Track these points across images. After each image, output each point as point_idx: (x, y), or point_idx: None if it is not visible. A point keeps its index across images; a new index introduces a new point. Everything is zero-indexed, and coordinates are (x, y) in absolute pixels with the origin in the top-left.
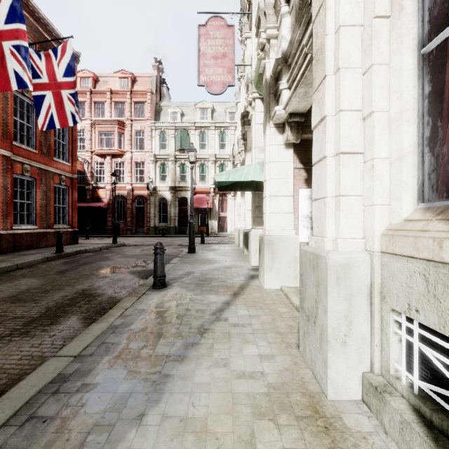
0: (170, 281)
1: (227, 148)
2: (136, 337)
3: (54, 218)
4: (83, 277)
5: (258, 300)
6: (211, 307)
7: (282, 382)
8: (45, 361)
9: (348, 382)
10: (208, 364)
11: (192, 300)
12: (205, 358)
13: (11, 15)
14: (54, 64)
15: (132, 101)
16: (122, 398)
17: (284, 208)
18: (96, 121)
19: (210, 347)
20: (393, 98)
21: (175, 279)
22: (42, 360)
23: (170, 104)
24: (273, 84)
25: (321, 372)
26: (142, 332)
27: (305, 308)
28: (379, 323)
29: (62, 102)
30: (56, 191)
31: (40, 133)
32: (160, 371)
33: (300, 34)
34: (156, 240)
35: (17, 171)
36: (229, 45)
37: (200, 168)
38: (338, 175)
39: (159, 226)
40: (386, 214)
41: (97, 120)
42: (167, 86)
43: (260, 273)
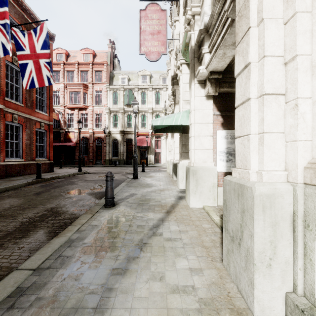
0: (118, 201)
1: (161, 103)
2: (87, 250)
3: (36, 153)
4: (53, 197)
5: (186, 217)
6: (149, 223)
7: (211, 297)
8: (11, 272)
9: (273, 301)
10: (146, 277)
11: (134, 217)
12: (143, 272)
13: (0, 2)
14: (34, 40)
15: (93, 70)
16: (69, 314)
17: (205, 145)
18: (67, 84)
19: (148, 260)
20: (315, 42)
21: (121, 199)
22: (8, 271)
23: (120, 72)
24: (197, 50)
25: (247, 289)
26: (93, 245)
27: (229, 229)
28: (303, 248)
29: (40, 68)
30: (37, 133)
31: (25, 92)
32: (105, 285)
33: (220, 7)
34: (110, 169)
35: (8, 119)
36: (162, 25)
37: (141, 117)
38: (262, 114)
39: (112, 159)
40: (308, 149)
41: (68, 83)
42: (118, 59)
43: (187, 195)
